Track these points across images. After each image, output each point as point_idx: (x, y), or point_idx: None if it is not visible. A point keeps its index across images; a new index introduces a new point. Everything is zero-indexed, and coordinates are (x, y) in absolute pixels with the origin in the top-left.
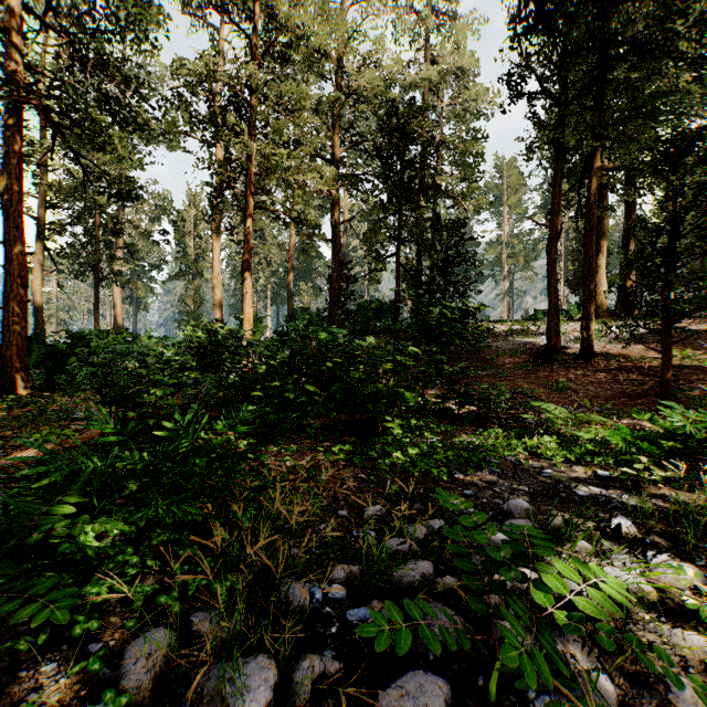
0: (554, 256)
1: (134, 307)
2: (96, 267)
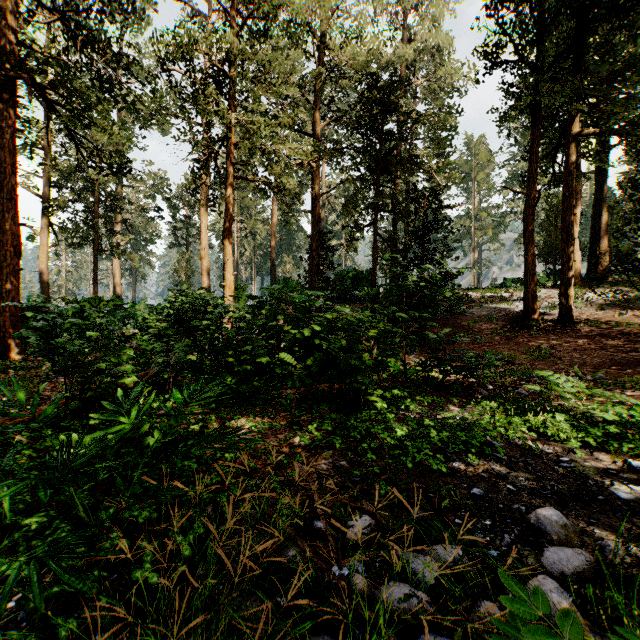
0: (531, 223)
1: (133, 278)
2: (95, 241)
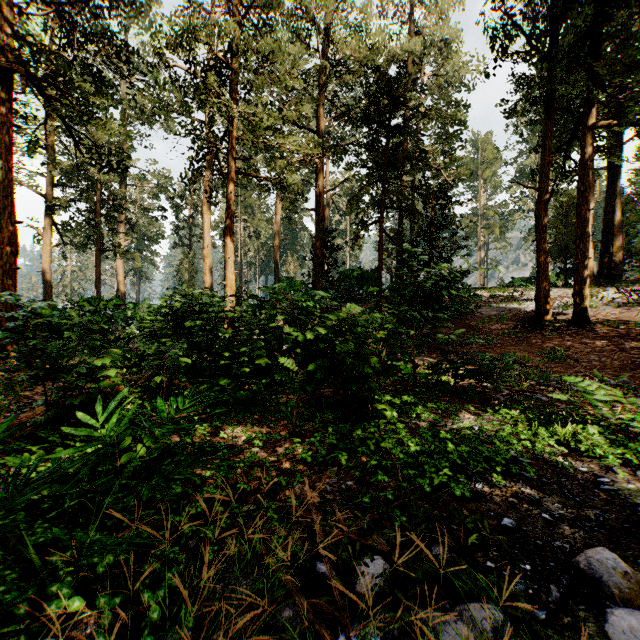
0: (543, 219)
1: (137, 278)
2: (98, 240)
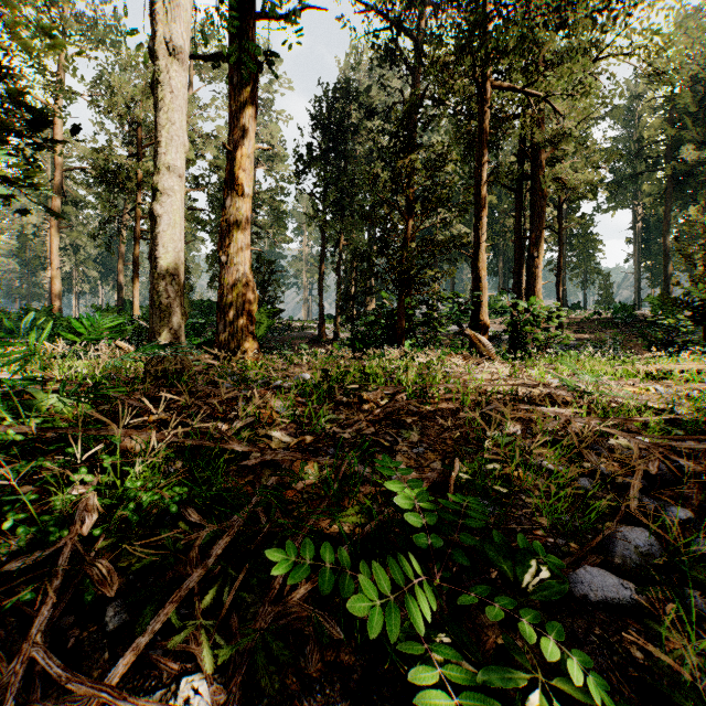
0: (322, 285)
1: None
2: None
